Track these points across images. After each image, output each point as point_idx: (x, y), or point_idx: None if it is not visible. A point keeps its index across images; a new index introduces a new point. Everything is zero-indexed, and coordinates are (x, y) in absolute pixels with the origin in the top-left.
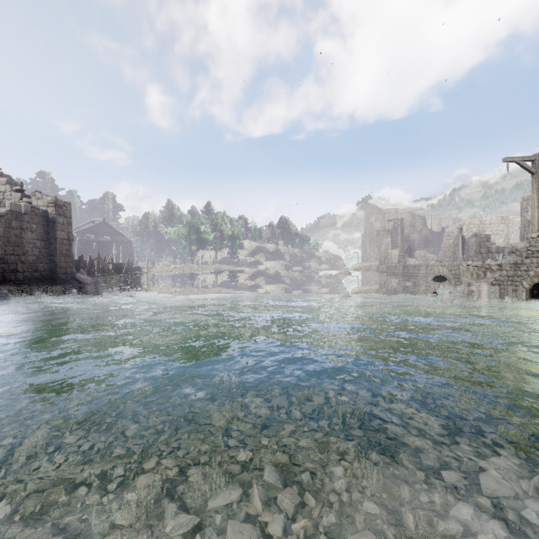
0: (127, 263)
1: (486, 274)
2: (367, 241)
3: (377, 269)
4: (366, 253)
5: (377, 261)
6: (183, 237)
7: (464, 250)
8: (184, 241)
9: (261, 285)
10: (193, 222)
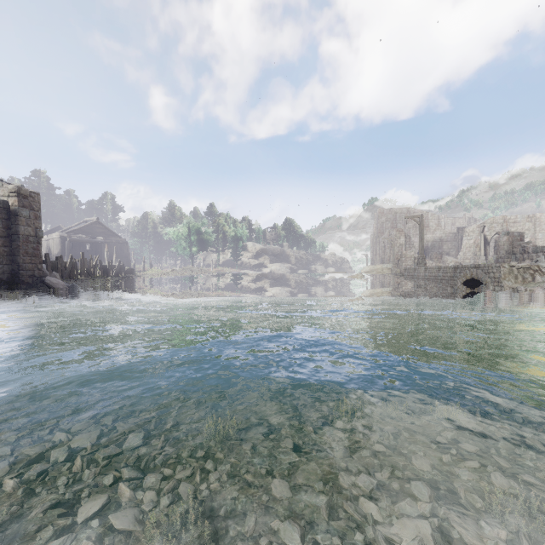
0: (118, 265)
1: (534, 277)
2: (377, 242)
3: (391, 271)
4: (376, 254)
5: (390, 263)
6: (182, 238)
7: (486, 251)
8: (184, 242)
9: (265, 289)
10: (193, 222)
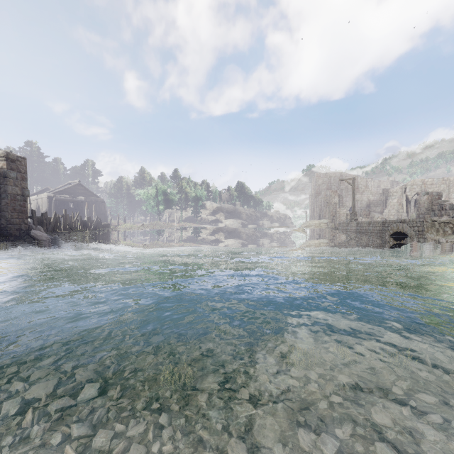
0: (96, 220)
1: (453, 230)
2: (315, 201)
3: (327, 226)
4: (314, 212)
5: (326, 219)
6: (151, 197)
7: (407, 209)
8: (153, 201)
9: (220, 240)
10: (160, 185)
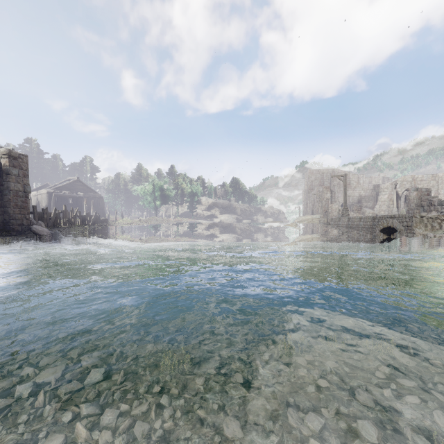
0: (94, 215)
1: (441, 225)
2: (308, 197)
3: (319, 221)
4: (307, 207)
5: (318, 214)
6: (148, 193)
7: (398, 204)
8: (149, 197)
9: (216, 235)
10: (157, 181)
